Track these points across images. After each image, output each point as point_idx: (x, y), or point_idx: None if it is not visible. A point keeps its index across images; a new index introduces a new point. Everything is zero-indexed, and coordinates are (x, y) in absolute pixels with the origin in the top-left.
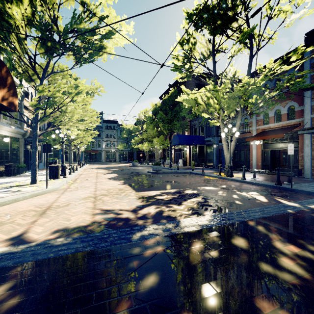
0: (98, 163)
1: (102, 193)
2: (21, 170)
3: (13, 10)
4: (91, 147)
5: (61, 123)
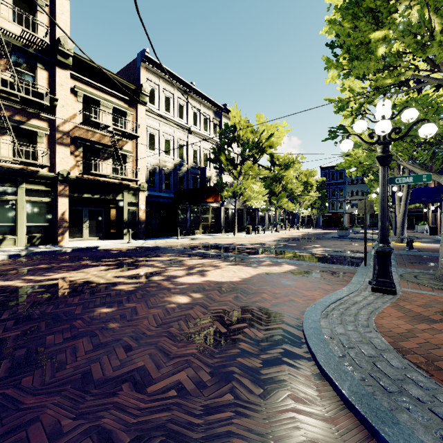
0: (334, 228)
1: (251, 240)
2: (243, 229)
3: (221, 157)
4: (329, 210)
5: (248, 201)
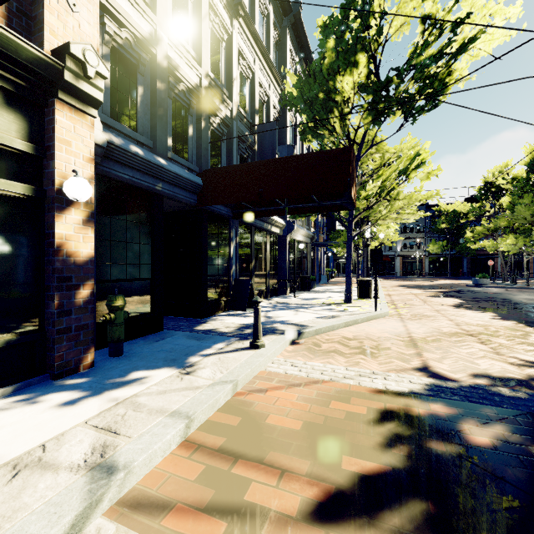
0: (390, 277)
1: (477, 330)
2: (312, 284)
3: (344, 82)
4: None
5: (379, 217)
